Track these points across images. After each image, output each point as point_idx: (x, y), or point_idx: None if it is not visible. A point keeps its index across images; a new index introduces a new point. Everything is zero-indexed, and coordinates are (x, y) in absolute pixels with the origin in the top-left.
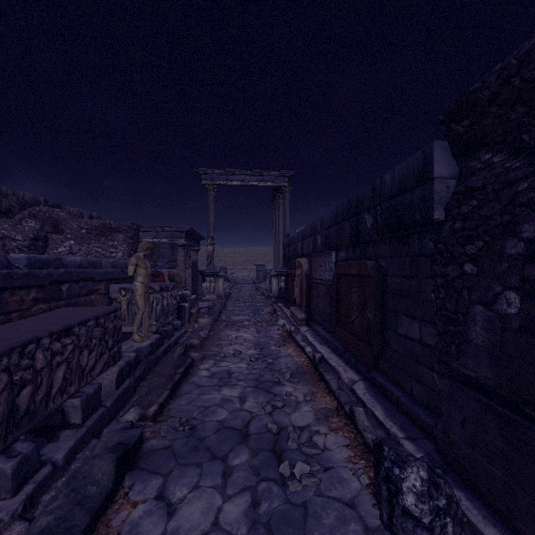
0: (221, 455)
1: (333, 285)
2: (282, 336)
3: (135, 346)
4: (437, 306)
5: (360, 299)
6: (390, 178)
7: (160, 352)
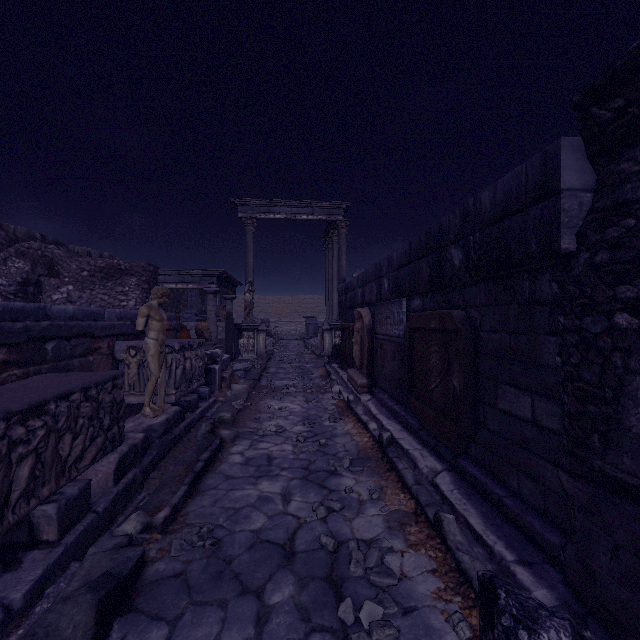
0: (254, 586)
1: (404, 342)
2: (337, 407)
3: (145, 423)
4: (565, 374)
5: (443, 362)
6: (490, 196)
7: (179, 430)
